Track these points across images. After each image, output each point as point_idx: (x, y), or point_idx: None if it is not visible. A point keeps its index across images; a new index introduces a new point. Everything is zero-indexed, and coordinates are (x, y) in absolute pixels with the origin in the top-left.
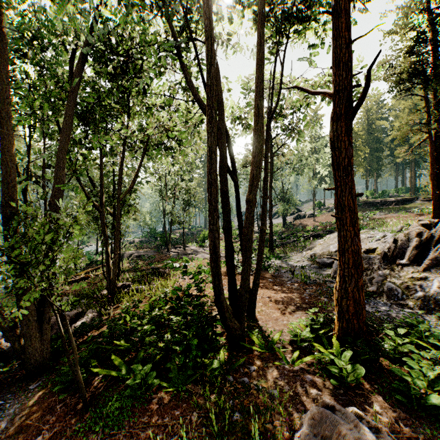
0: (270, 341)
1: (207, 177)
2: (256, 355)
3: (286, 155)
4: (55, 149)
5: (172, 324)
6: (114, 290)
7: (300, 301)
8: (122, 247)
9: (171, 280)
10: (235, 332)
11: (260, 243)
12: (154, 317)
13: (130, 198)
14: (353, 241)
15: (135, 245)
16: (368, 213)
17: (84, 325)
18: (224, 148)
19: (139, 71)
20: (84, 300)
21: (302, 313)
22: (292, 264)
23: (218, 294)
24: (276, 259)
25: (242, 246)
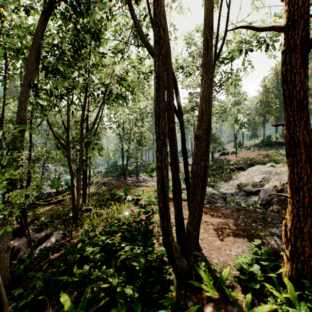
0: (217, 277)
1: (154, 107)
2: (205, 296)
3: (215, 105)
4: (18, 92)
5: (121, 256)
6: (77, 214)
7: (237, 228)
8: (93, 175)
9: (125, 204)
10: (183, 270)
11: (203, 177)
12: (106, 245)
13: (94, 139)
14: (308, 179)
15: (102, 174)
16: (280, 150)
17: (45, 250)
18: (171, 87)
19: (98, 32)
20: (56, 220)
21: (241, 241)
22: (222, 191)
23: (166, 236)
24: (209, 187)
25: (186, 180)
